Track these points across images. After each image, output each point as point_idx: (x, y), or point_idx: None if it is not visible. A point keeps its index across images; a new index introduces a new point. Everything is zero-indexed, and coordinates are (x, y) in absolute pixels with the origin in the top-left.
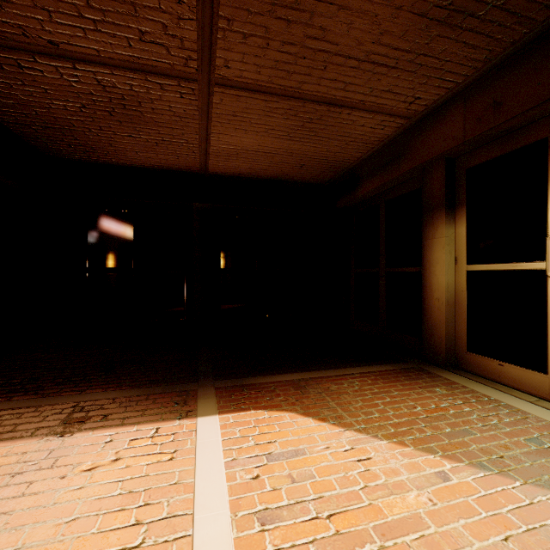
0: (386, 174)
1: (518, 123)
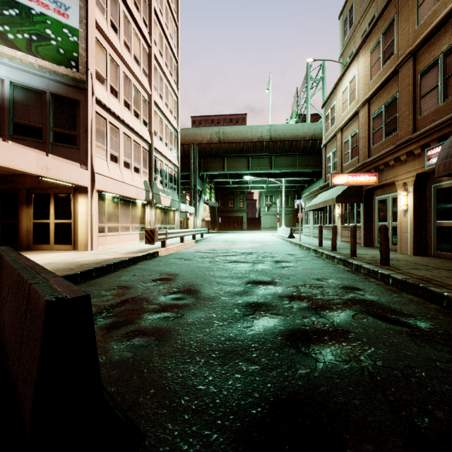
0: (2, 185)
1: (44, 188)
